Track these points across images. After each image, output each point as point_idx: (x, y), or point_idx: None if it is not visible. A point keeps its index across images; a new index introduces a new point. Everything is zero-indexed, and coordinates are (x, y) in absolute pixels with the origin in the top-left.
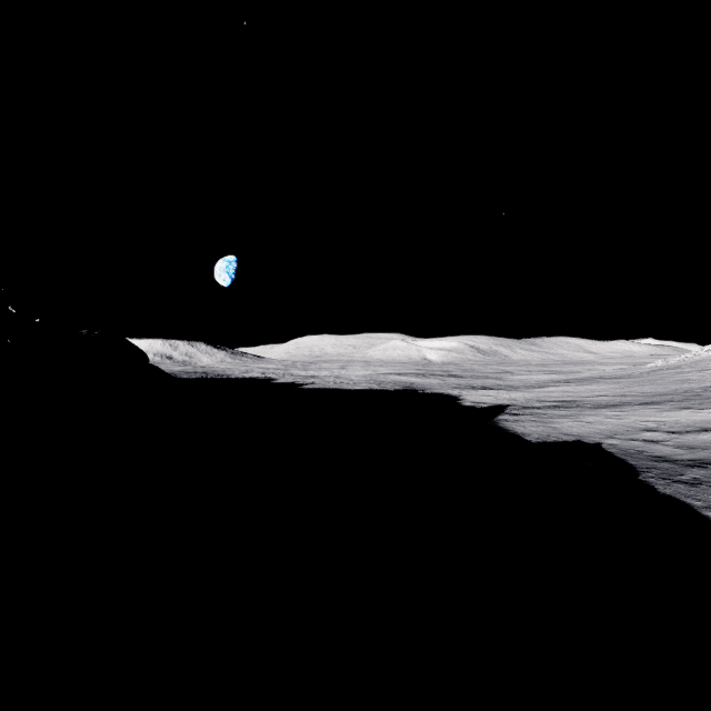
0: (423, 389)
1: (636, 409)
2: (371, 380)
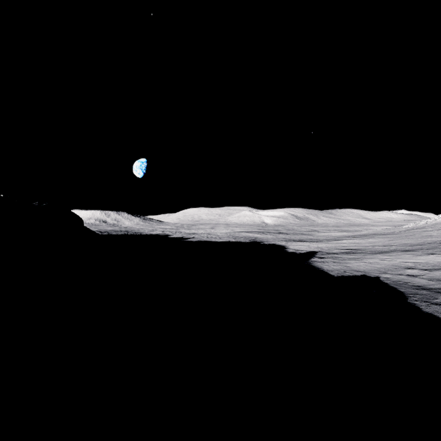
0: (263, 241)
1: (399, 254)
2: (230, 236)
